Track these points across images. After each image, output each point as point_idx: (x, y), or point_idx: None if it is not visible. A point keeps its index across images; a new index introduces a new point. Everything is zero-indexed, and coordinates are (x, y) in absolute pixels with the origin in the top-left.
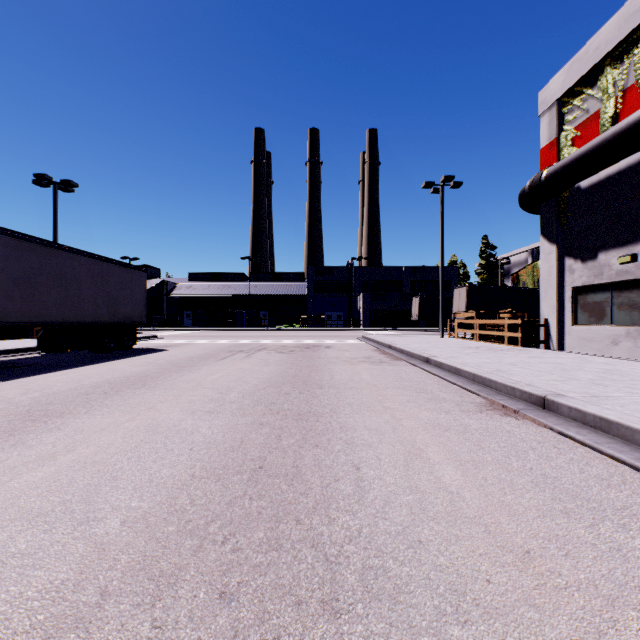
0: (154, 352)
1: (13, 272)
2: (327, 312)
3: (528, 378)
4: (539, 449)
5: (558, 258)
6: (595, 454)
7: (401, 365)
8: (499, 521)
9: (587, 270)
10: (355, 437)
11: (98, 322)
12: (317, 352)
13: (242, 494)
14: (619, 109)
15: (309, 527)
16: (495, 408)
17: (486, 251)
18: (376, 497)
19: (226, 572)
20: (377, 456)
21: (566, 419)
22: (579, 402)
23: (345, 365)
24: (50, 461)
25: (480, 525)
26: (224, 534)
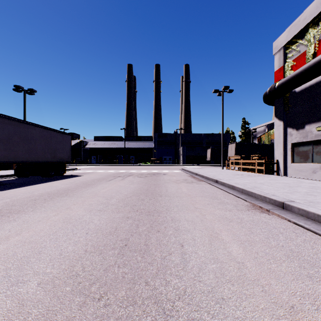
0: (74, 177)
1: None
2: (164, 156)
3: (272, 191)
4: (285, 233)
5: (284, 128)
6: (317, 236)
7: (203, 184)
8: (270, 283)
9: (299, 134)
10: (180, 225)
11: (45, 161)
12: (159, 177)
13: (113, 263)
14: (316, 50)
15: (153, 287)
16: (256, 208)
17: (244, 125)
18: (194, 265)
19: None
20: (193, 238)
21: (297, 215)
22: (304, 205)
23: (173, 184)
24: (5, 241)
25: (259, 286)
26: (100, 293)
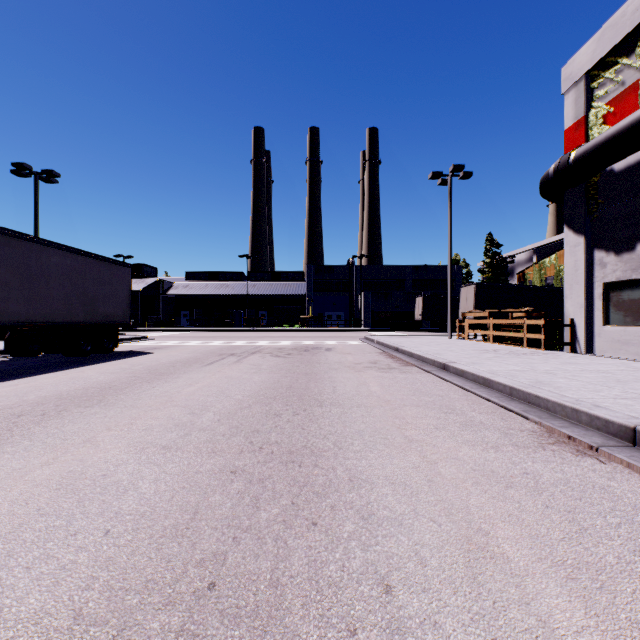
0: (136, 355)
1: None
2: (327, 312)
3: (586, 394)
4: None
5: (586, 251)
6: None
7: (414, 372)
8: None
9: (622, 263)
10: (374, 502)
11: (71, 322)
12: (317, 355)
13: None
14: None
15: None
16: (559, 440)
17: (491, 249)
18: None
19: None
20: (416, 552)
21: None
22: None
23: (349, 372)
24: None
25: None
26: None
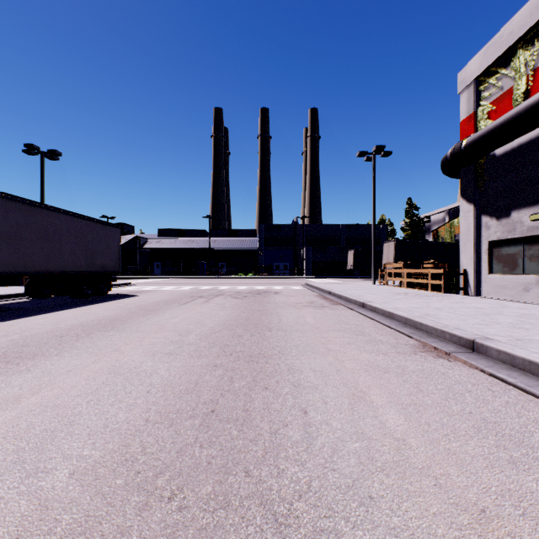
0: (126, 297)
1: (1, 228)
2: (275, 263)
3: (455, 322)
4: (475, 392)
5: (475, 216)
6: (528, 397)
7: (340, 309)
8: (448, 473)
9: (501, 226)
10: (302, 379)
11: (77, 271)
12: (267, 297)
13: (193, 441)
14: (530, 86)
15: (258, 480)
16: (428, 350)
17: (410, 211)
18: (324, 444)
19: (170, 537)
20: (323, 399)
21: (495, 361)
22: (507, 346)
23: (291, 309)
24: (13, 404)
25: (430, 477)
26: (172, 488)
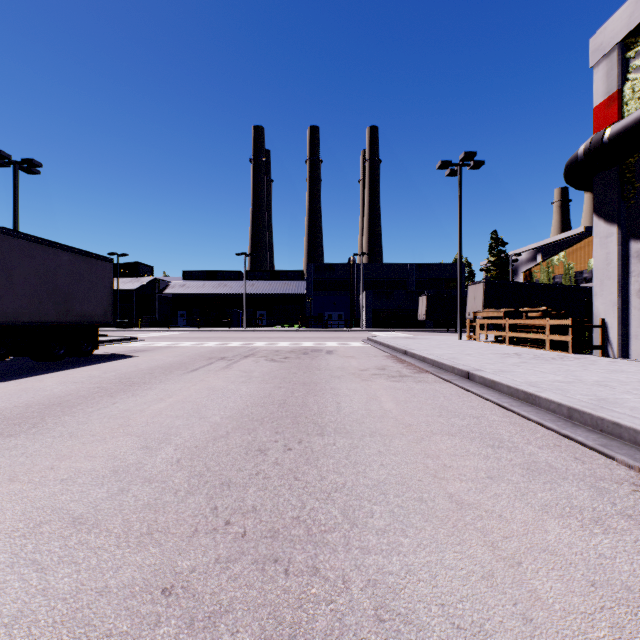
0: (115, 360)
1: None
2: (327, 312)
3: None
4: None
5: (621, 242)
6: None
7: (431, 381)
8: None
9: None
10: None
11: (40, 322)
12: (316, 360)
13: None
14: None
15: None
16: None
17: (496, 247)
18: None
19: None
20: None
21: None
22: None
23: (354, 381)
24: None
25: None
26: None
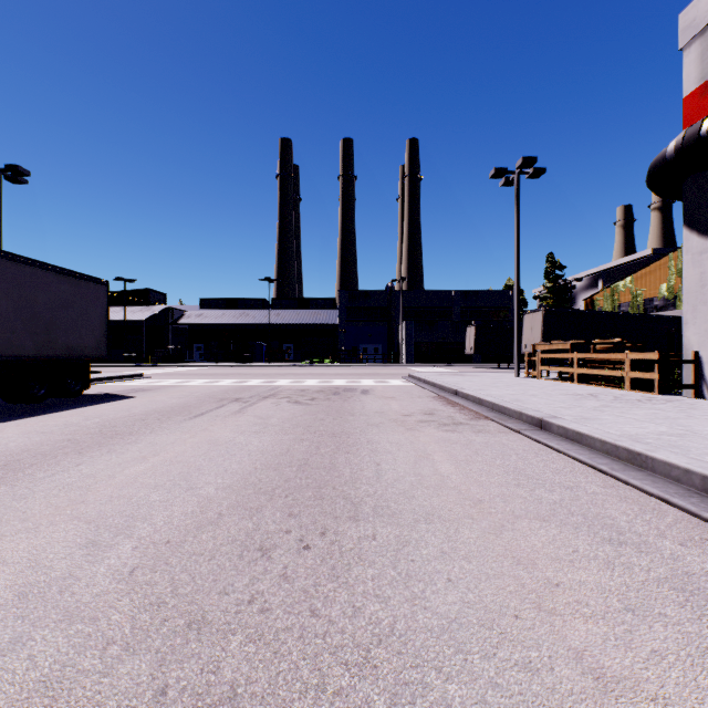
0: (106, 401)
1: None
2: (362, 344)
3: None
4: None
5: None
6: None
7: (494, 431)
8: None
9: None
10: None
11: (13, 357)
12: (349, 401)
13: None
14: None
15: None
16: None
17: (552, 271)
18: None
19: None
20: None
21: None
22: None
23: (397, 431)
24: None
25: None
26: None
